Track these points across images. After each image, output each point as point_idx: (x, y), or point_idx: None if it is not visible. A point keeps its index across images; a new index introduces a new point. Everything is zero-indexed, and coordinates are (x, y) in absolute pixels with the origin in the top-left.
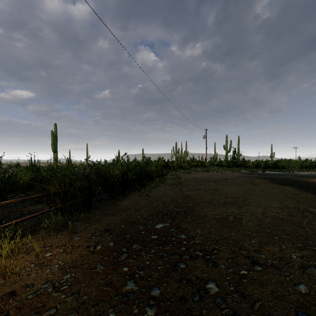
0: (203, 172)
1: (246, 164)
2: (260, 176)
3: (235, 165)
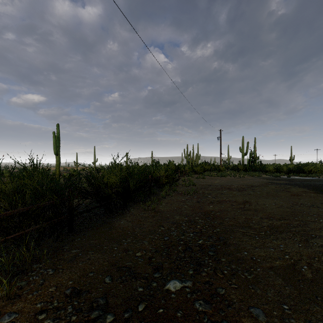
0: (218, 177)
1: (265, 168)
2: (291, 183)
3: (252, 169)
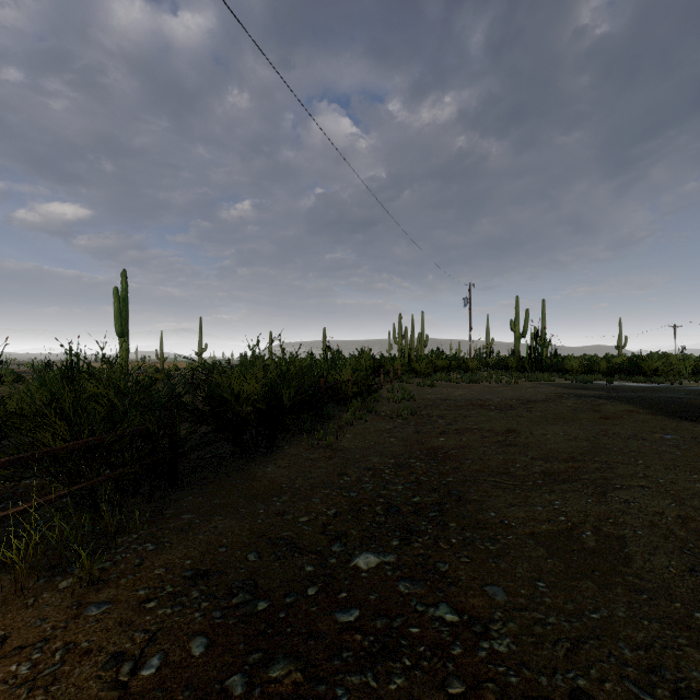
0: (464, 383)
1: (564, 365)
2: (609, 394)
3: (537, 366)
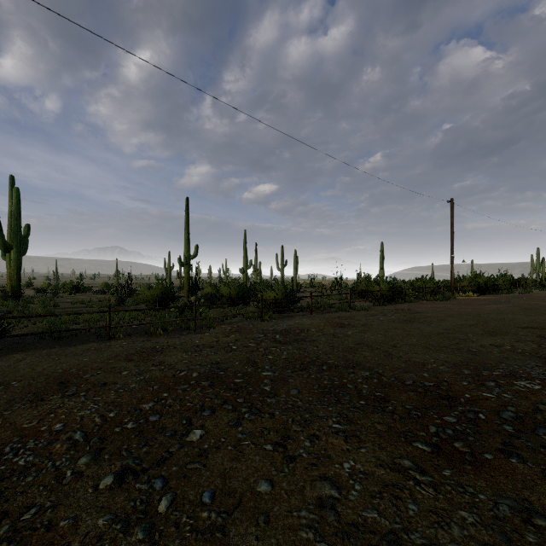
0: None
1: None
2: None
3: None
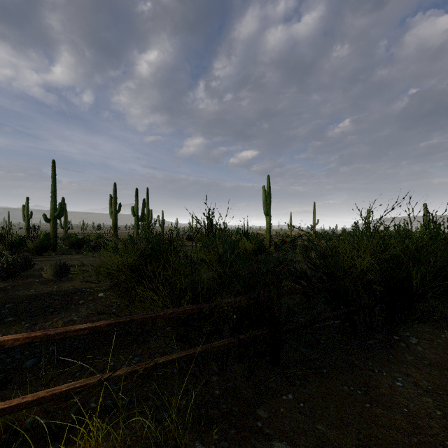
0: None
1: None
2: None
3: None
